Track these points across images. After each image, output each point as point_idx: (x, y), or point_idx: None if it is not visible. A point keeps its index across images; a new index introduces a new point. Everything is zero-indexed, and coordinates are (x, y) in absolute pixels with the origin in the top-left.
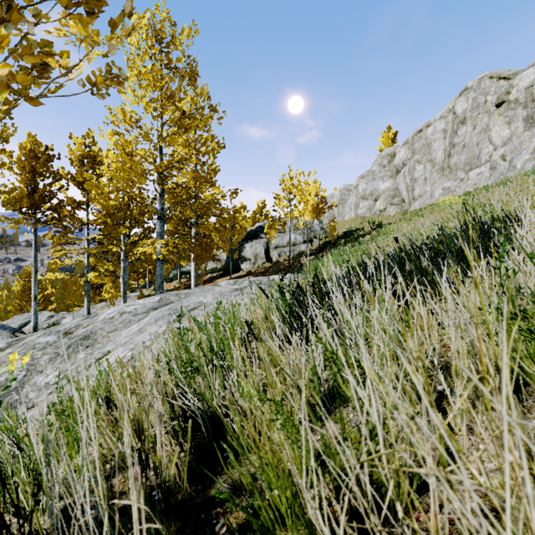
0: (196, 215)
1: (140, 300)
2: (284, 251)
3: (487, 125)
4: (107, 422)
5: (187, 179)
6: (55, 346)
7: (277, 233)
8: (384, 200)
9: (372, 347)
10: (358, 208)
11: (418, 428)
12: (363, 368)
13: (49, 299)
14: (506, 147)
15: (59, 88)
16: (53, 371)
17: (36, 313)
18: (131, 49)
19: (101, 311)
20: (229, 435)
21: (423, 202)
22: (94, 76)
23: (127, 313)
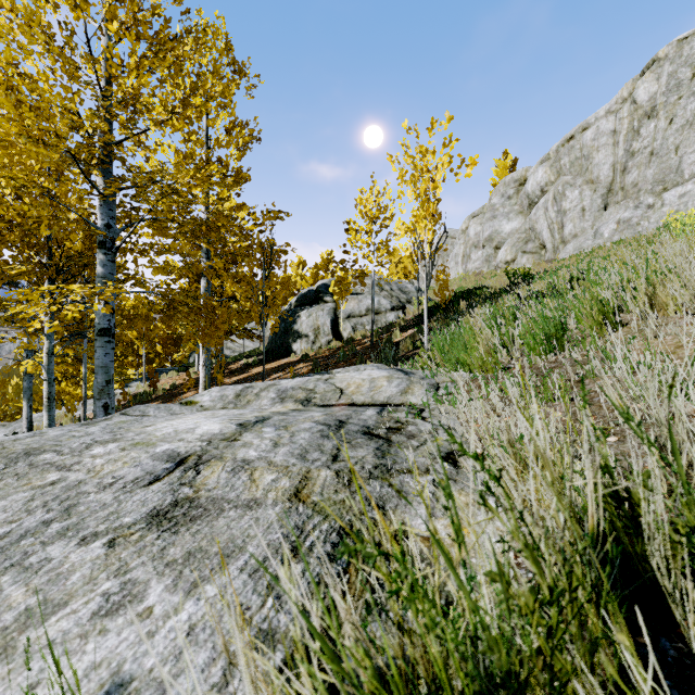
0: (208, 256)
1: None
2: (362, 322)
3: None
4: None
5: None
6: None
7: (351, 295)
8: (513, 246)
9: None
10: (468, 261)
11: None
12: None
13: None
14: None
15: None
16: None
17: None
18: None
19: None
20: None
21: (581, 246)
22: None
23: None
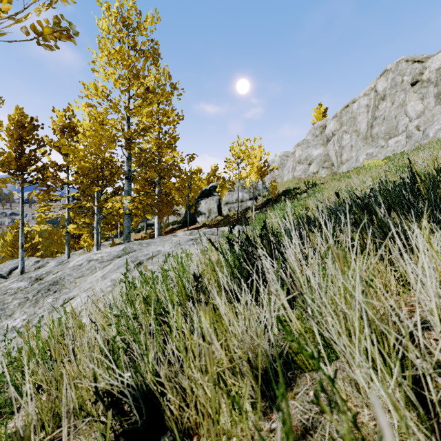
0: (159, 176)
1: (107, 249)
2: (233, 206)
3: (404, 101)
4: (45, 382)
5: (151, 145)
6: (26, 291)
7: (228, 192)
8: (317, 164)
9: (338, 314)
10: (295, 171)
11: (416, 438)
12: (322, 333)
13: (37, 247)
14: (420, 119)
15: (2, 35)
16: (21, 315)
17: (23, 259)
18: (102, 33)
19: (72, 258)
20: (167, 417)
21: (349, 166)
22: (40, 25)
23: (94, 260)
